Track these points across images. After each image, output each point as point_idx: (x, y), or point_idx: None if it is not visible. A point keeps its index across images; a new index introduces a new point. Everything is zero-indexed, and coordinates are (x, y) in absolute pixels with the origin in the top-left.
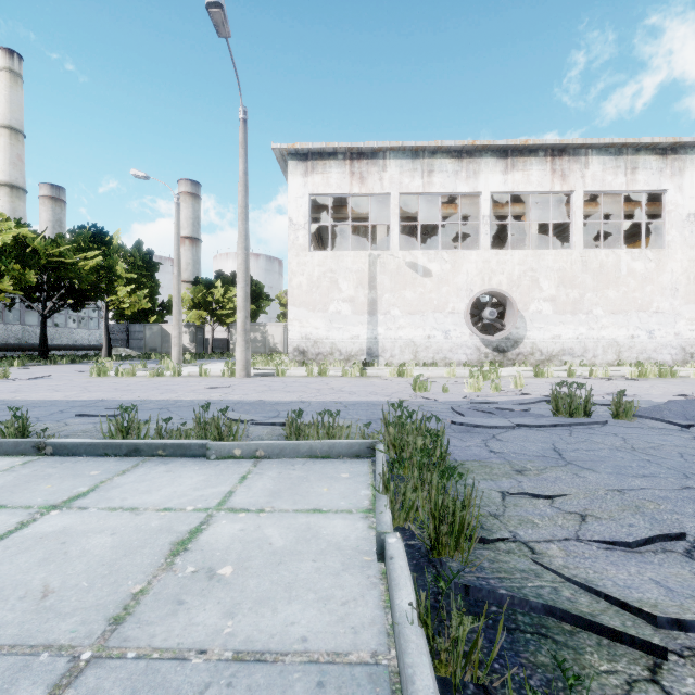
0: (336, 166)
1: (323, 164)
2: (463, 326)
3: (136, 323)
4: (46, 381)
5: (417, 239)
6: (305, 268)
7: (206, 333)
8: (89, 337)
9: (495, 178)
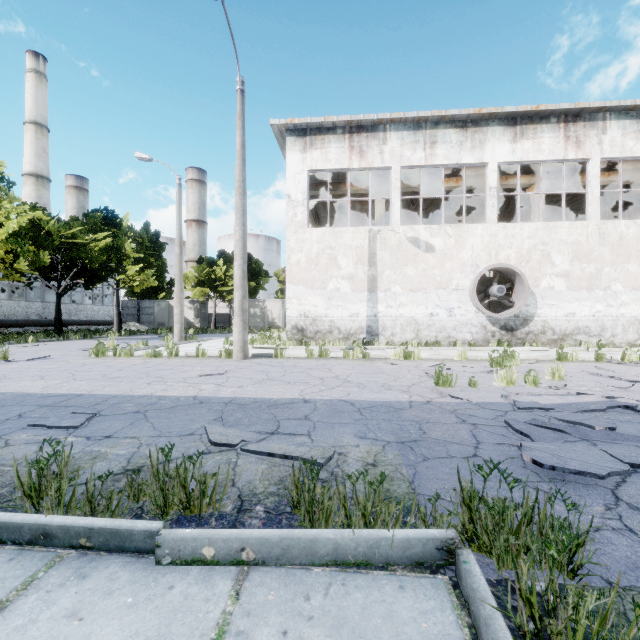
0: (334, 141)
1: (321, 139)
2: (467, 303)
3: (146, 299)
4: (41, 363)
5: (412, 216)
6: (304, 245)
7: (210, 309)
8: (104, 312)
9: (503, 147)
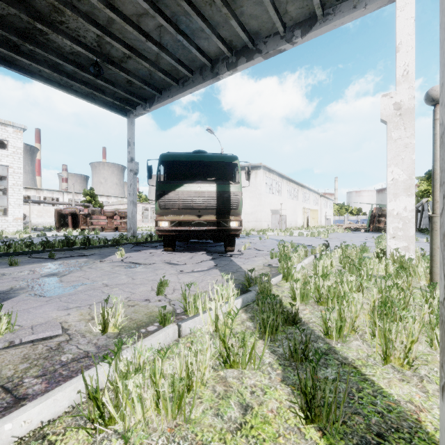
0: None
1: None
2: None
3: None
4: None
5: None
6: None
7: None
8: None
9: (24, 192)
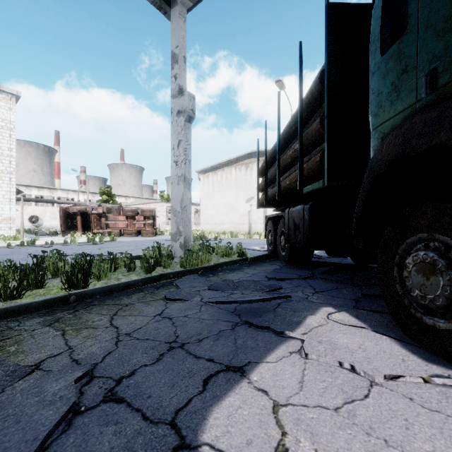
0: None
1: None
2: (27, 222)
3: None
4: None
5: None
6: None
7: None
8: None
9: (36, 192)
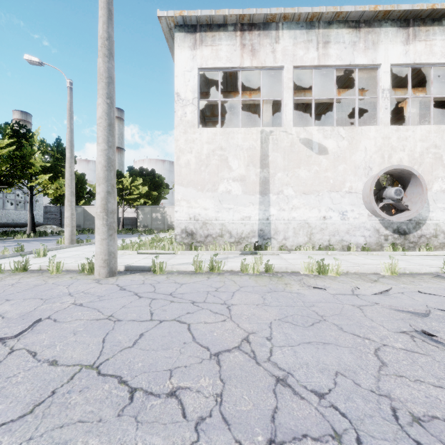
0: (225, 38)
1: (212, 36)
2: (360, 206)
3: None
4: None
5: None
6: (193, 146)
7: (120, 214)
8: (26, 216)
9: (395, 49)
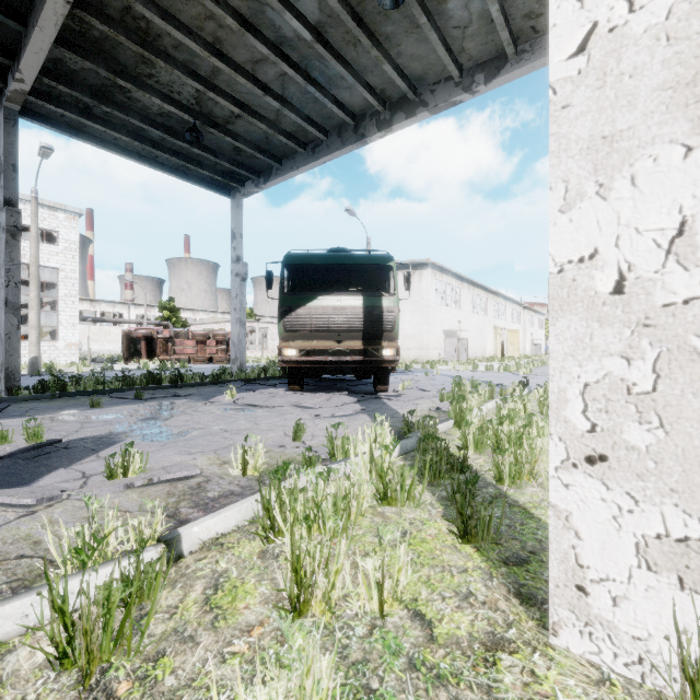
0: None
1: None
2: None
3: None
4: None
5: None
6: None
7: None
8: None
9: None
